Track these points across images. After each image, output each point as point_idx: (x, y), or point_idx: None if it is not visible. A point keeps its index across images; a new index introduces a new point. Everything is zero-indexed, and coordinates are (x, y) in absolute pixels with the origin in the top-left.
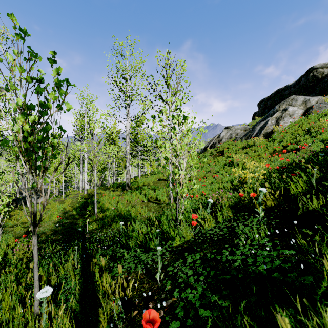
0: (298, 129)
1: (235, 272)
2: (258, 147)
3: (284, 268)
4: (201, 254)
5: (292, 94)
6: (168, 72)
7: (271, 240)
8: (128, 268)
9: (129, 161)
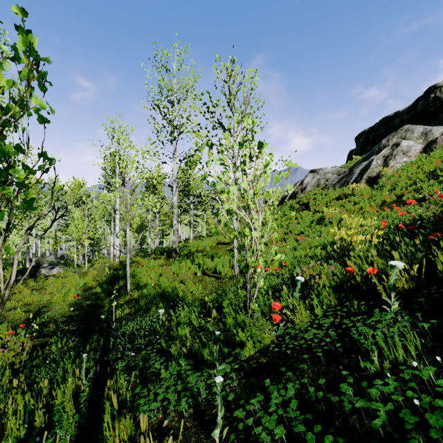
0: (416, 171)
1: None
2: (358, 198)
3: None
4: (296, 385)
5: (404, 124)
6: (232, 87)
7: (434, 365)
8: (165, 401)
9: (177, 217)
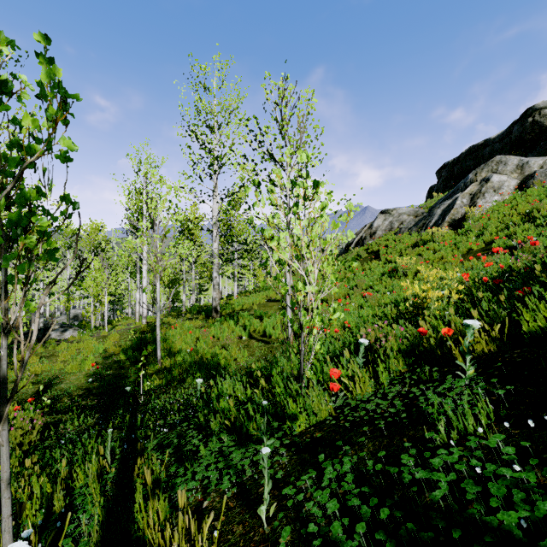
0: (509, 213)
1: (440, 520)
2: (439, 245)
3: None
4: (354, 459)
5: (496, 154)
6: (285, 110)
7: (505, 435)
8: (205, 481)
9: (217, 268)
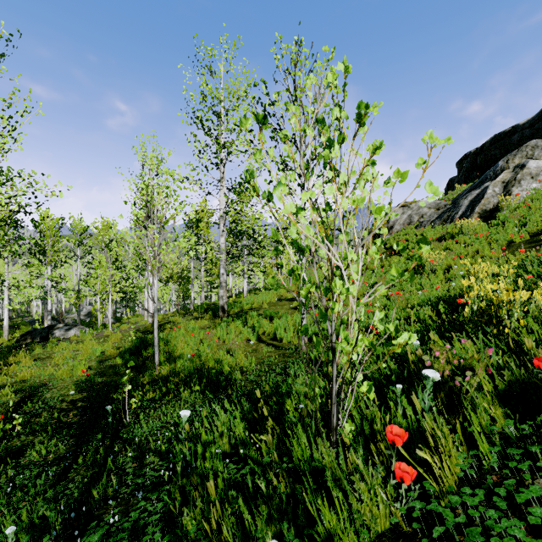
0: None
1: None
2: (471, 238)
3: None
4: None
5: (527, 141)
6: (299, 74)
7: None
8: None
9: (225, 264)
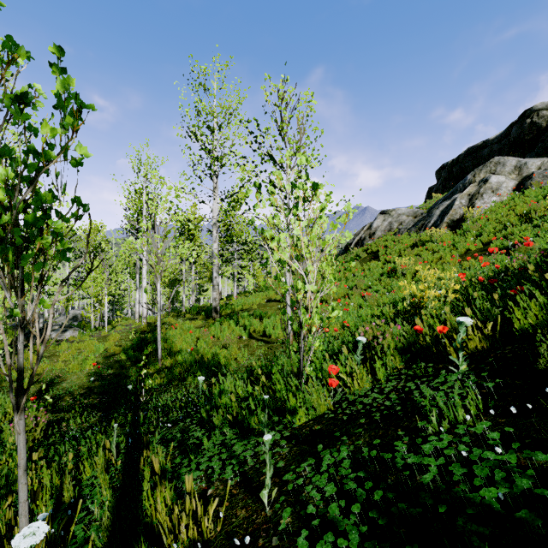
0: (507, 213)
1: (428, 498)
2: (438, 245)
3: (536, 493)
4: (350, 448)
5: (495, 155)
6: (285, 112)
7: (492, 424)
8: (209, 470)
9: (217, 268)
